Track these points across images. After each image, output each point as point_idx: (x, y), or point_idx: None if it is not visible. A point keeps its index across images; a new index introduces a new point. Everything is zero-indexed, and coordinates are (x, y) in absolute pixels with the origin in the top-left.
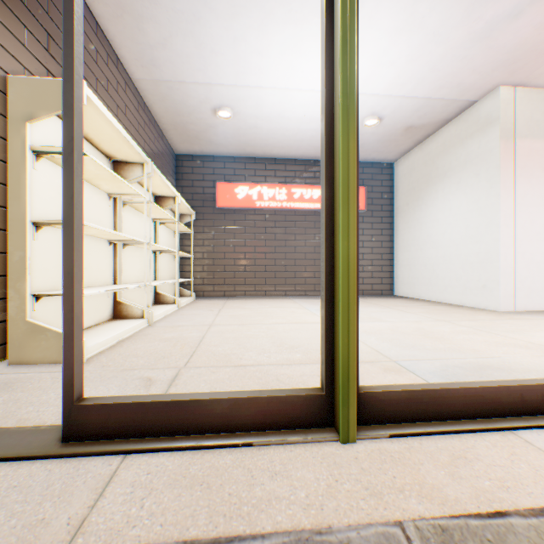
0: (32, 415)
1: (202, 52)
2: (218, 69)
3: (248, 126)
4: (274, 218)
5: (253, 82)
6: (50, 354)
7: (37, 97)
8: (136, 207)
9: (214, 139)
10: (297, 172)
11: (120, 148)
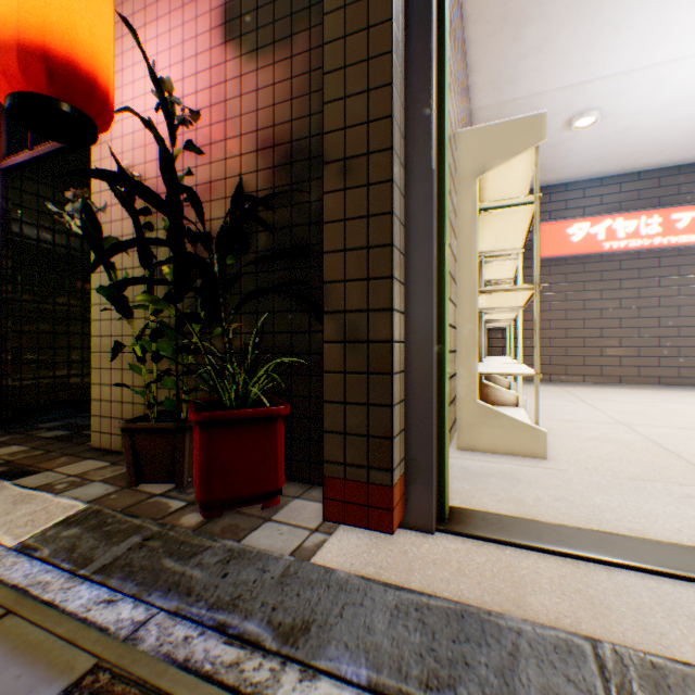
0: (632, 525)
1: (595, 37)
2: (609, 55)
3: (614, 130)
4: (636, 265)
5: (663, 56)
6: (502, 443)
7: (488, 146)
8: (484, 267)
9: (545, 164)
10: (680, 187)
11: (507, 193)
